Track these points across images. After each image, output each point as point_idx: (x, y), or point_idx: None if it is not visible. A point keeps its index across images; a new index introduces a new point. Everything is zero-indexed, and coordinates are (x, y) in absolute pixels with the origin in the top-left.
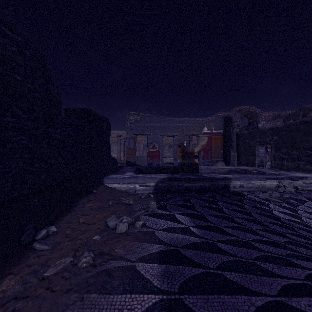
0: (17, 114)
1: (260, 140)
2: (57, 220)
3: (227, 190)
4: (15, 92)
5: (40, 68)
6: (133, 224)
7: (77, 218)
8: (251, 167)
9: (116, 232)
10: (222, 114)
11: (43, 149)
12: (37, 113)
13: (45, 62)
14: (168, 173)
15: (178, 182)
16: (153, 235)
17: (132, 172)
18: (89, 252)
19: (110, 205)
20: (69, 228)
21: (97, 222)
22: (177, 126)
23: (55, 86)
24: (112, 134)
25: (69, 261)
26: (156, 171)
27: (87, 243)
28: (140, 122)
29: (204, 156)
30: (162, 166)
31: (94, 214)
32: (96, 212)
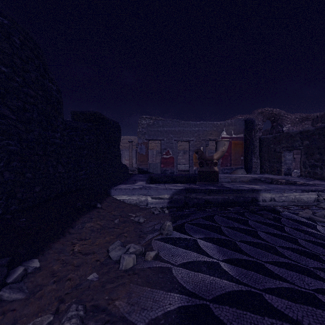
0: (2, 114)
1: (287, 145)
2: (44, 248)
3: (256, 204)
4: (0, 87)
5: (33, 59)
6: (143, 255)
7: (71, 244)
8: (277, 176)
9: (120, 269)
10: (242, 117)
11: (37, 156)
12: (30, 113)
13: (40, 53)
14: (184, 182)
15: (197, 194)
16: (169, 275)
17: (143, 181)
18: (78, 306)
19: (116, 224)
20: (58, 260)
21: (96, 250)
22: (193, 130)
23: (54, 83)
24: (124, 140)
25: (47, 323)
26: (170, 180)
27: (78, 286)
28: (152, 126)
29: (223, 163)
30: (176, 175)
31: (94, 237)
32: (98, 234)
